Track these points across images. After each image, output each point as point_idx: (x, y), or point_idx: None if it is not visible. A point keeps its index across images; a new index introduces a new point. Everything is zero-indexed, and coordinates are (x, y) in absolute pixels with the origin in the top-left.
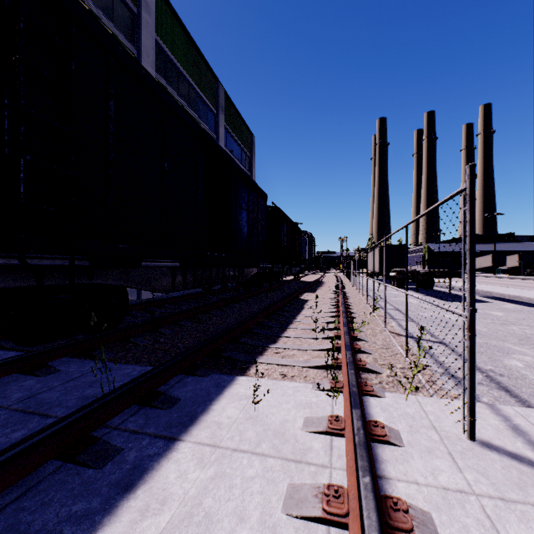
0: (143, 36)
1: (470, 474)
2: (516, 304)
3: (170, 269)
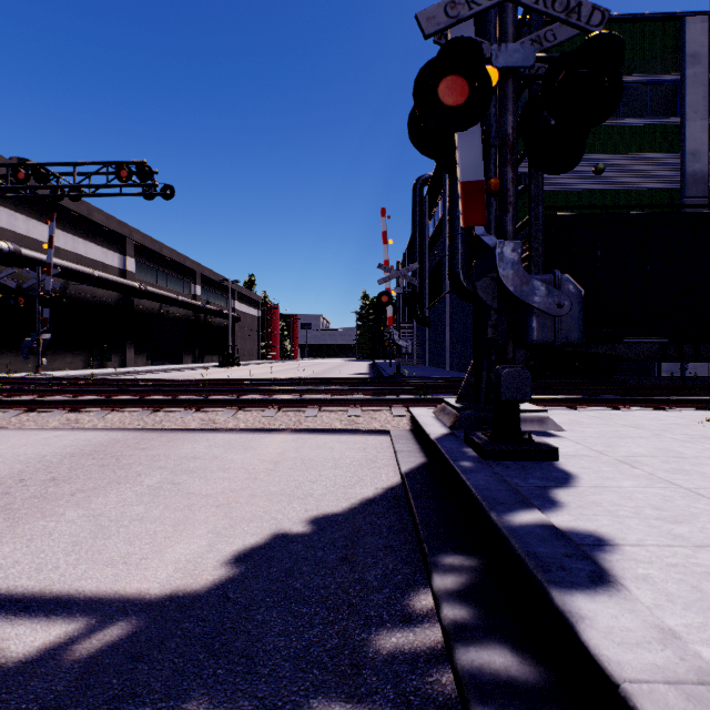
0: (686, 97)
1: (676, 415)
2: None
3: (658, 345)
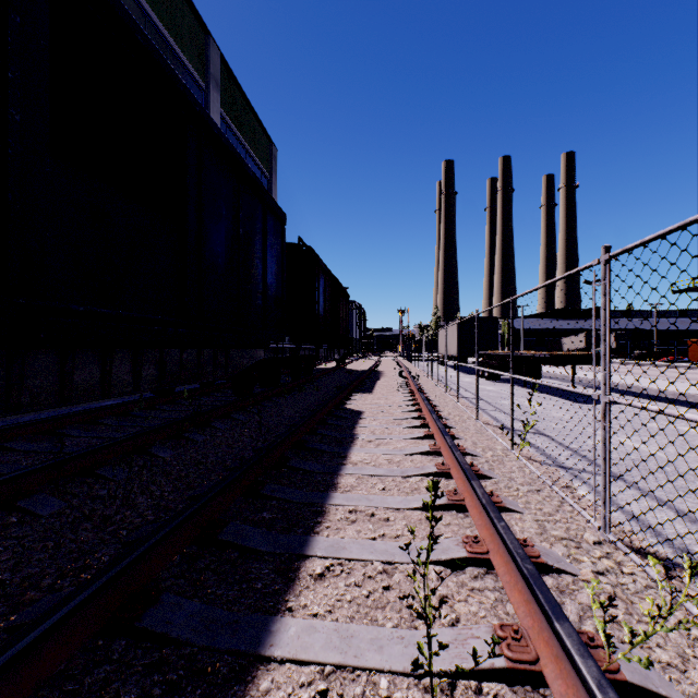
0: None
1: None
2: (687, 406)
3: None
